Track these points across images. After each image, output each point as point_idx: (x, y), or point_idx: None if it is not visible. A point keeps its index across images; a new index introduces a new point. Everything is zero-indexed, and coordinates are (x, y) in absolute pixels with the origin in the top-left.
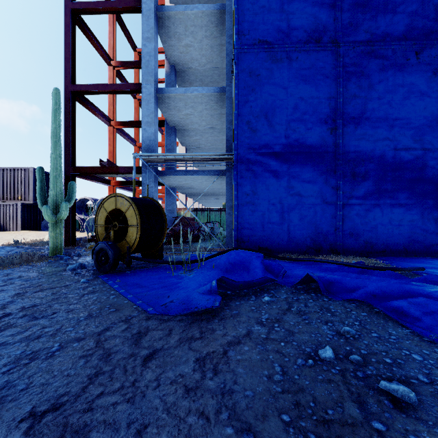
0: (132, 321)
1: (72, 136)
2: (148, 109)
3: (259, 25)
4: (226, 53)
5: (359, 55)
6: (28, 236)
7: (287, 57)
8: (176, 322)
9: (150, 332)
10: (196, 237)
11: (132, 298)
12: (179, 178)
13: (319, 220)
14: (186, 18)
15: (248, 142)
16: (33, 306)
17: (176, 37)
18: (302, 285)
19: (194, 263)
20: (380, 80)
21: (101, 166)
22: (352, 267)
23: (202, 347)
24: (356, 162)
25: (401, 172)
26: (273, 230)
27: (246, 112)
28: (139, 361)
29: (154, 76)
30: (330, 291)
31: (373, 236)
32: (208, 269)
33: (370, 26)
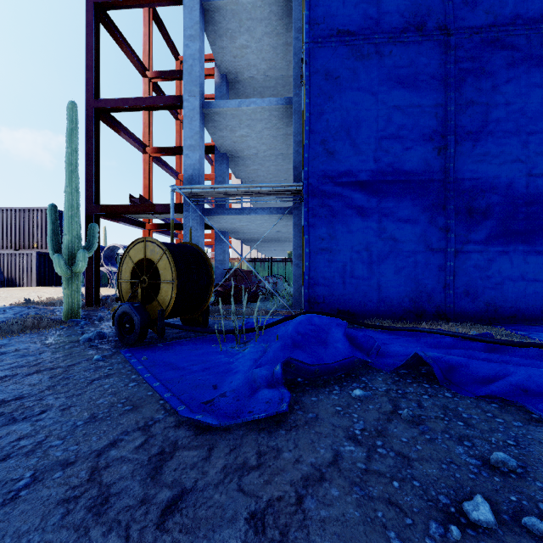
0: (153, 430)
1: (96, 166)
2: (192, 129)
3: (339, 10)
4: (294, 52)
5: (478, 46)
6: (44, 293)
7: (377, 51)
8: (220, 433)
9: (179, 453)
10: (254, 295)
11: (159, 387)
12: (232, 218)
13: (421, 274)
14: (241, 10)
15: (324, 168)
16: (17, 398)
17: (228, 36)
18: (407, 369)
19: (250, 332)
20: (508, 79)
21: (132, 204)
22: (476, 342)
23: (260, 486)
24: (473, 193)
25: (538, 206)
26: (357, 287)
27: (320, 128)
28: (154, 514)
29: (199, 85)
30: (453, 380)
31: (498, 296)
32: (269, 342)
33: (494, 4)
